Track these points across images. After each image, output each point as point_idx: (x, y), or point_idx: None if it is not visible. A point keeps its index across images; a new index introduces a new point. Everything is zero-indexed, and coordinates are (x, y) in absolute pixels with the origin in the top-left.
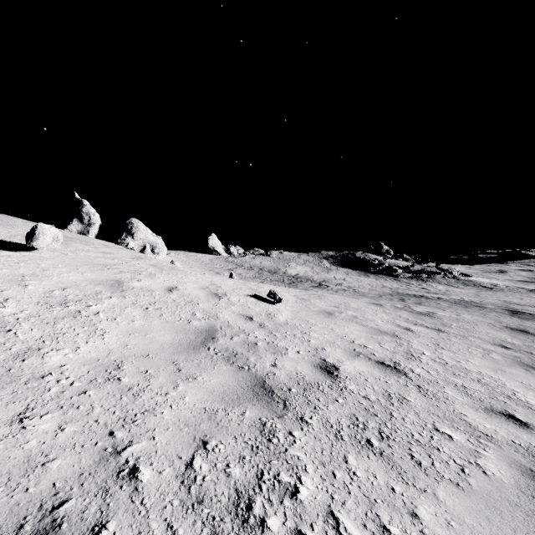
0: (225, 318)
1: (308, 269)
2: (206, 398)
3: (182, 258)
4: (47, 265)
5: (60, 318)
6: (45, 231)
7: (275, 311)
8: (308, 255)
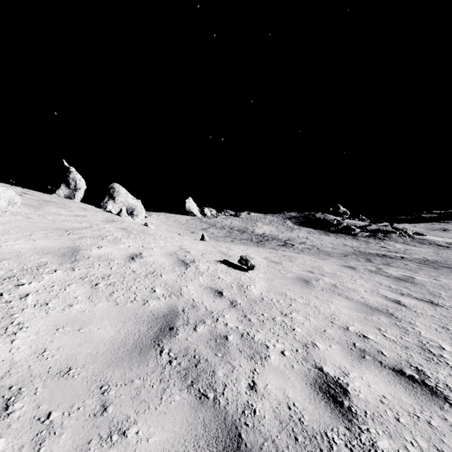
0: (190, 295)
1: (274, 228)
2: None
3: (162, 219)
4: None
5: None
6: None
7: (247, 281)
8: (272, 216)
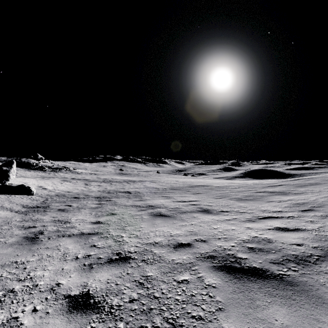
0: None
1: None
2: None
3: None
4: None
5: None
6: None
7: None
8: None
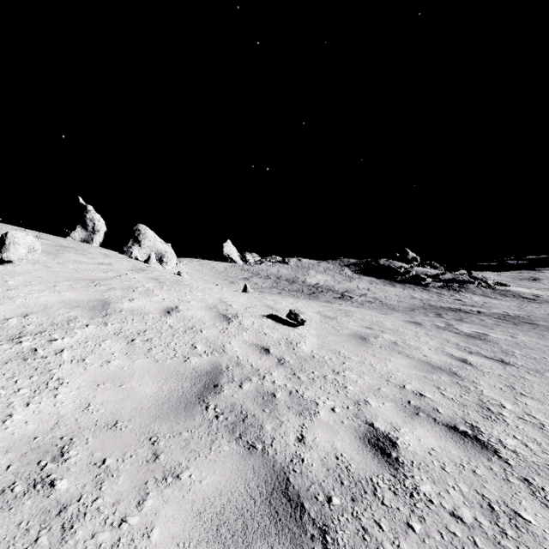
0: (233, 352)
1: (329, 278)
2: (189, 530)
3: (195, 266)
4: (15, 282)
5: (1, 363)
6: (18, 240)
7: (297, 338)
8: (328, 262)
